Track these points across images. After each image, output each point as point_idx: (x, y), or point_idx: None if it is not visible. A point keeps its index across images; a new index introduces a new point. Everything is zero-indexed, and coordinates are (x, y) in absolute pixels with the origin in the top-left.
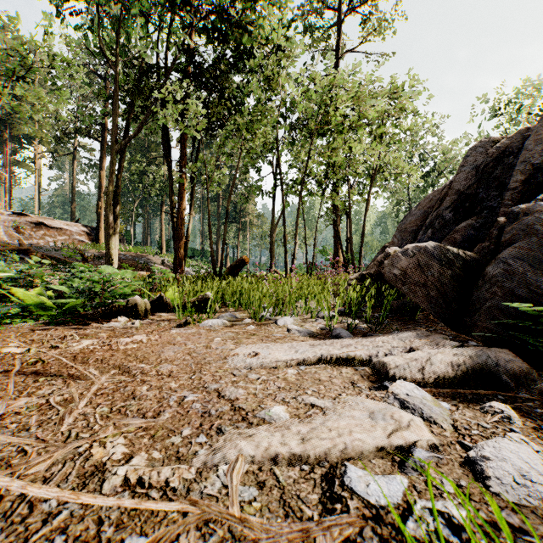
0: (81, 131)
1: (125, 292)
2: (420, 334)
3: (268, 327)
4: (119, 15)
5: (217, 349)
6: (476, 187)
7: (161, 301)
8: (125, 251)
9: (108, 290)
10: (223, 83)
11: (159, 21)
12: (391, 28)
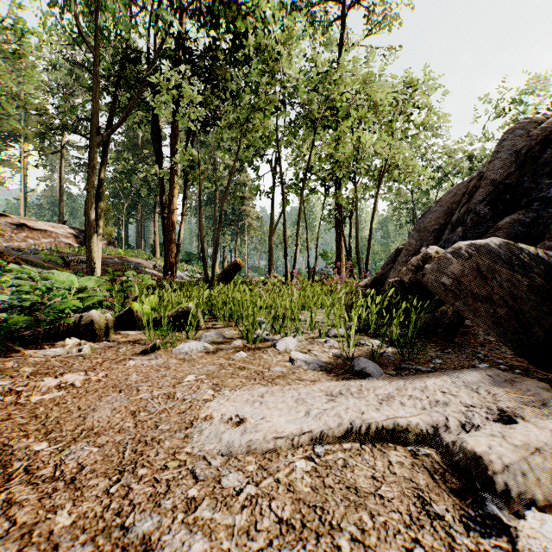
0: (68, 127)
1: (70, 307)
2: (492, 375)
3: (264, 354)
4: (108, 5)
5: (184, 400)
6: (517, 175)
7: (131, 315)
8: (114, 255)
9: (49, 304)
10: (217, 72)
11: (147, 2)
12: (396, 20)
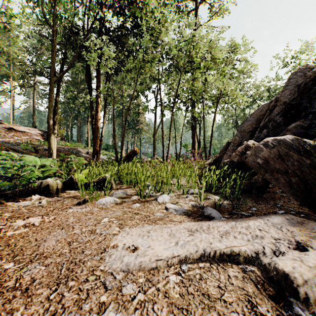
0: (37, 72)
1: (34, 176)
2: (288, 219)
3: (150, 205)
4: None
5: (101, 234)
6: (299, 99)
7: (72, 181)
8: (64, 145)
9: (22, 175)
10: (123, 40)
11: None
12: (226, 11)
